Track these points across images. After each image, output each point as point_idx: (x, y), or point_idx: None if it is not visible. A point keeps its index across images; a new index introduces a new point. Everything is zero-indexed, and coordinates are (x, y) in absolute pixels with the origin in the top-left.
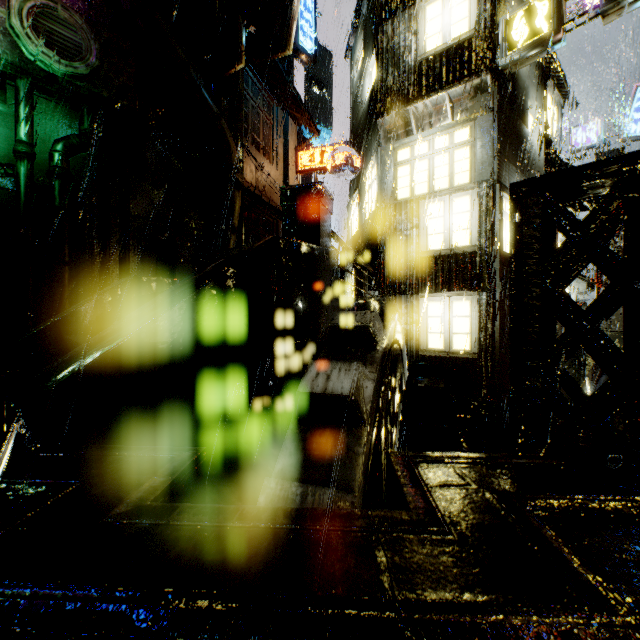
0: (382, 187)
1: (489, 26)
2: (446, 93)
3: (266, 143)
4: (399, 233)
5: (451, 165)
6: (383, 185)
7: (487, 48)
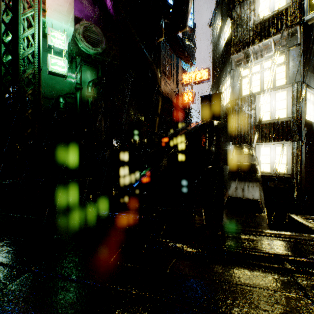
0: (233, 90)
1: (298, 0)
2: (271, 38)
3: (168, 72)
4: (243, 112)
5: (274, 75)
6: (234, 89)
7: (297, 12)
